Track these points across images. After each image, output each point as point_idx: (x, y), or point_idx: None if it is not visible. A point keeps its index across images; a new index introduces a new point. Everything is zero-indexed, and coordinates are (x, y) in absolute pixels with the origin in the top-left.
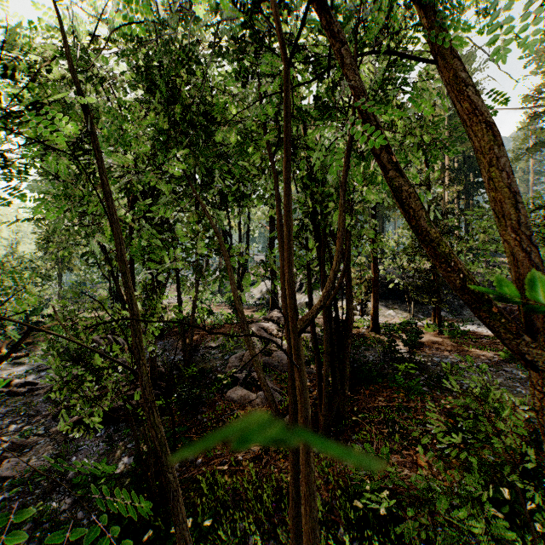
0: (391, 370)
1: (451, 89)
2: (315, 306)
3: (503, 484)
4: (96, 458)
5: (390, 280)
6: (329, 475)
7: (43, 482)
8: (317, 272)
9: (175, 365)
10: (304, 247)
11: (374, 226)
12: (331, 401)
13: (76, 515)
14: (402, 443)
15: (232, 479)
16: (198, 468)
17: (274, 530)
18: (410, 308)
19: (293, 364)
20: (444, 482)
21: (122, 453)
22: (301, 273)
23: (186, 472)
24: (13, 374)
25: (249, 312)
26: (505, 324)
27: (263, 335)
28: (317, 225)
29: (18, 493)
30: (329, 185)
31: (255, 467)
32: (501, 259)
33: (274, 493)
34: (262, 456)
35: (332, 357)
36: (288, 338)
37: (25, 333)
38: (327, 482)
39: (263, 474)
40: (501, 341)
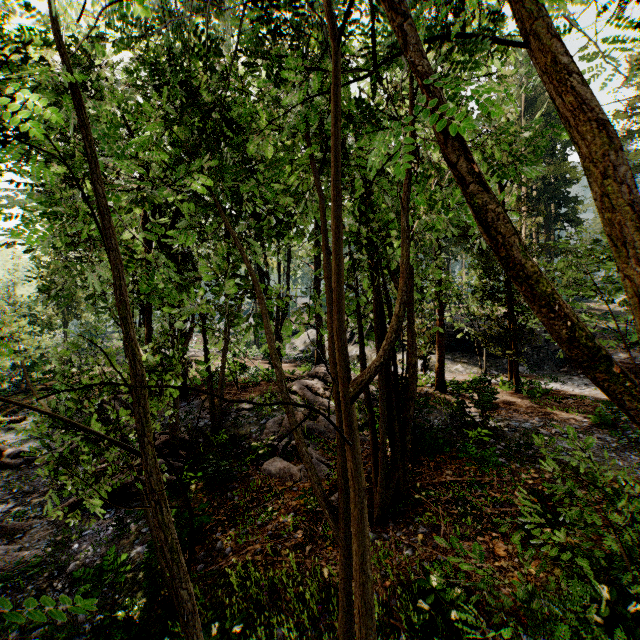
0: (460, 436)
1: (553, 78)
2: (373, 364)
3: (600, 578)
4: (103, 546)
5: (457, 329)
6: (387, 568)
7: (38, 576)
8: (371, 319)
9: (201, 431)
10: (356, 289)
11: (439, 264)
12: (389, 475)
13: (76, 618)
14: (475, 527)
15: (268, 571)
16: (227, 559)
17: (320, 637)
18: (482, 362)
19: (344, 439)
20: (528, 576)
21: (135, 539)
22: (352, 321)
23: (212, 563)
24: (6, 442)
25: (291, 366)
26: (633, 388)
27: (307, 395)
28: (372, 262)
29: (6, 590)
30: (388, 209)
31: (297, 556)
32: (587, 304)
33: (320, 590)
34: (305, 543)
35: (390, 422)
36: (337, 403)
37: (22, 392)
38: (385, 576)
39: (306, 566)
40: (627, 411)
